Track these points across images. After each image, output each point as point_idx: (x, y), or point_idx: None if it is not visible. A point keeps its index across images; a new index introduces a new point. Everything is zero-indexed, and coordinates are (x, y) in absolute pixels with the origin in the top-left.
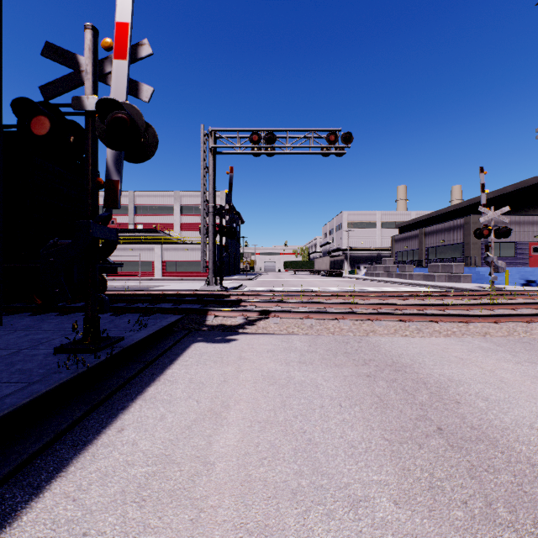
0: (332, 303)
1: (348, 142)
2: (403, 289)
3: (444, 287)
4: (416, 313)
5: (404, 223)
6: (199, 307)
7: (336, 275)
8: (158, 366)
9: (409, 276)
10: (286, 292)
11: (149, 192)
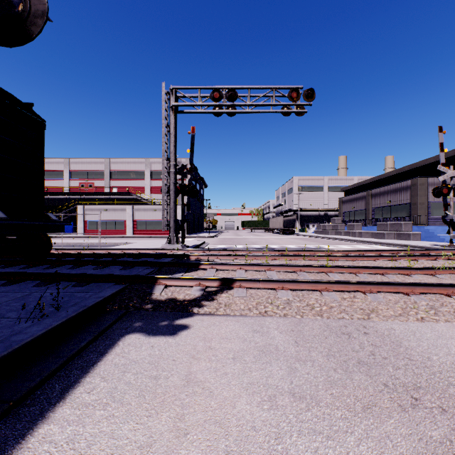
0: (303, 266)
1: (310, 99)
2: (359, 247)
3: (398, 244)
4: (419, 284)
5: (349, 186)
6: (152, 271)
7: (289, 233)
8: (31, 408)
9: (358, 234)
10: (247, 250)
11: (122, 159)
